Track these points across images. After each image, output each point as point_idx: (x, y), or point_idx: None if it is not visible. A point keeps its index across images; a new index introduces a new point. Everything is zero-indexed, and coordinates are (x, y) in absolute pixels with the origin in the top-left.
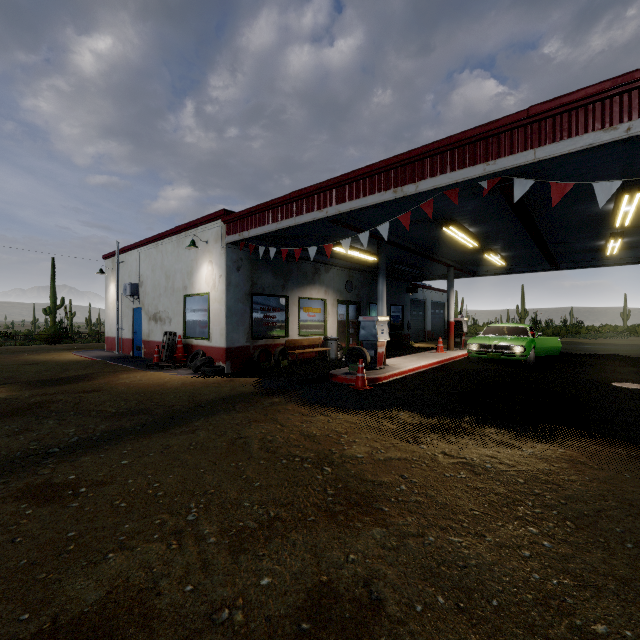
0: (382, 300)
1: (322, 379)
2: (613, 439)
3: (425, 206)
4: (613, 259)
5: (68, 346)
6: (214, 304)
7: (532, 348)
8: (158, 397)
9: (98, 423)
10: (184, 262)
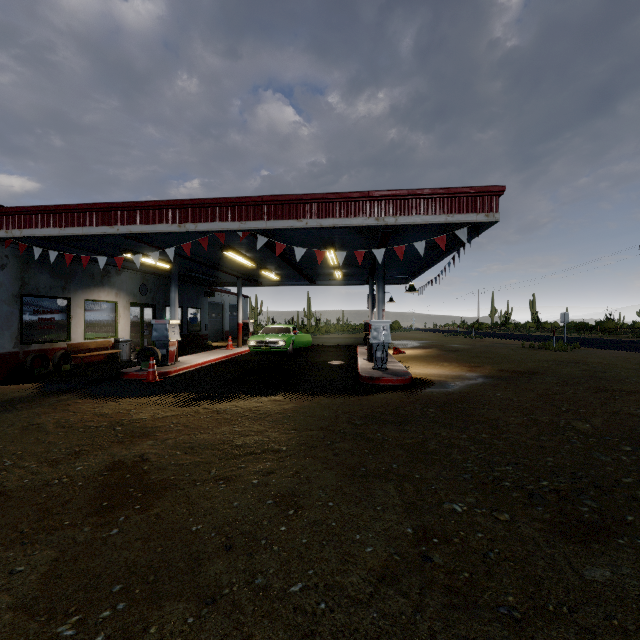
0: (175, 306)
1: (113, 378)
2: (303, 389)
3: (203, 241)
4: (345, 281)
5: None
6: None
7: (291, 342)
8: None
9: None
10: None
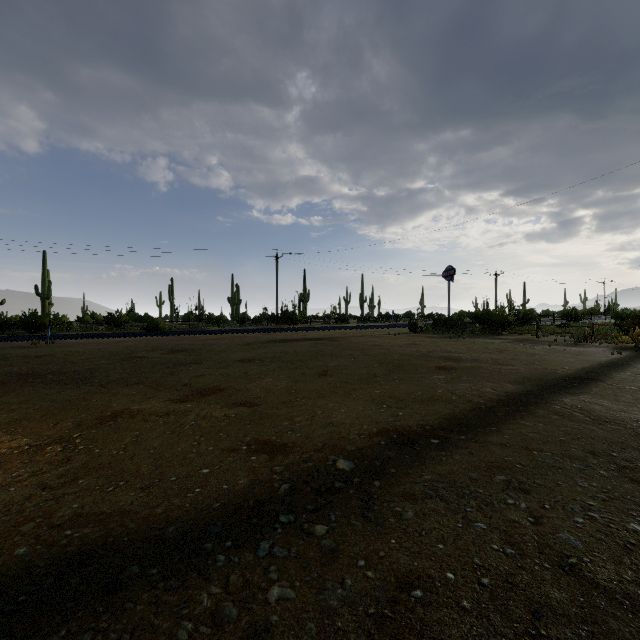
0: None
1: None
2: None
3: None
4: None
5: None
6: None
7: None
8: None
9: None
10: None
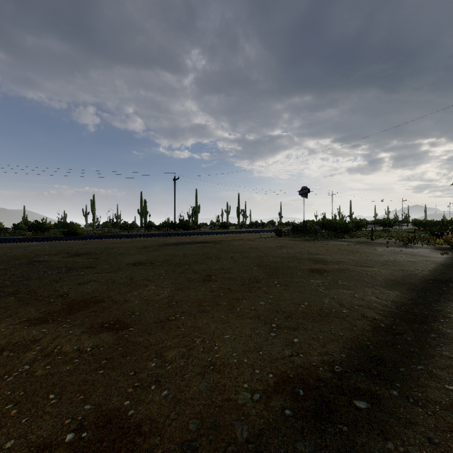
0: None
1: None
2: None
3: None
4: None
5: None
6: None
7: None
8: None
9: None
10: None
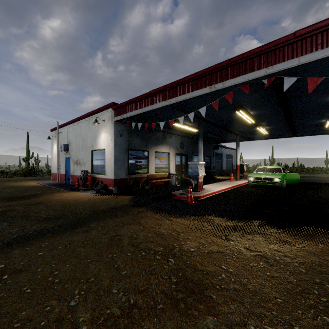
0: (201, 152)
1: (167, 197)
2: None
3: (228, 96)
4: (327, 130)
5: (33, 178)
6: (108, 155)
7: (284, 179)
8: (73, 208)
9: (33, 225)
10: (92, 132)
